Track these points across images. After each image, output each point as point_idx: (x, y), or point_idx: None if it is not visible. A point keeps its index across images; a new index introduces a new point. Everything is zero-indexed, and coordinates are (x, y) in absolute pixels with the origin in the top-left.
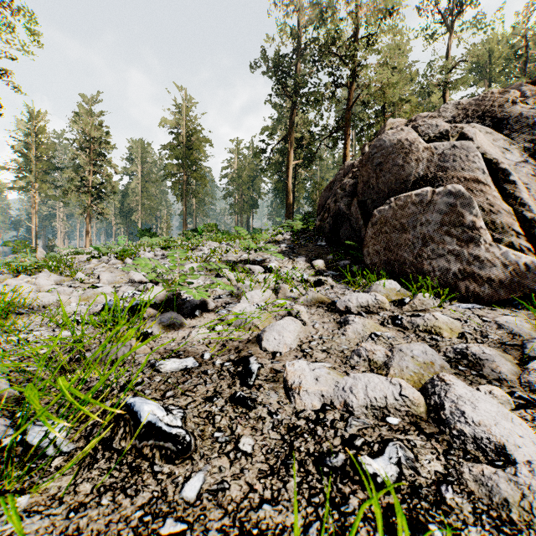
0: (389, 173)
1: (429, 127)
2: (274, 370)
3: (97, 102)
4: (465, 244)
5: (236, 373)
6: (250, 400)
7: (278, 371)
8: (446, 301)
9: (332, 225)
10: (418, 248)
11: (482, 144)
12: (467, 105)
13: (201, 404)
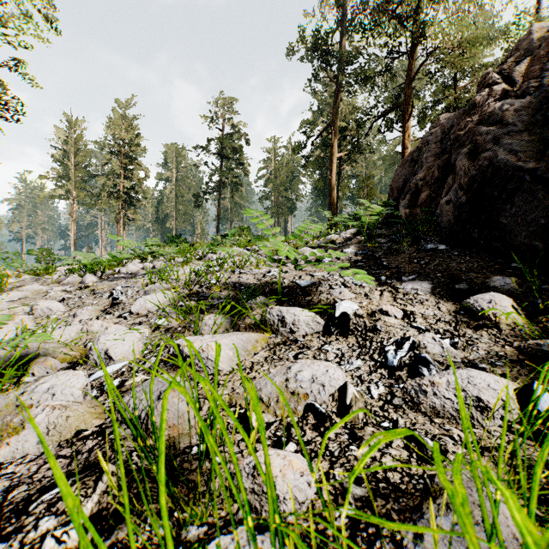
0: None
1: None
2: None
3: (131, 106)
4: None
5: None
6: None
7: None
8: None
9: (468, 205)
10: None
11: None
12: None
13: None
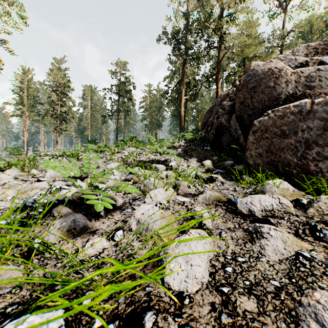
0: (262, 94)
1: (289, 61)
2: None
3: (63, 62)
4: None
5: None
6: None
7: None
8: None
9: (215, 135)
10: (301, 151)
11: None
12: (316, 45)
13: None
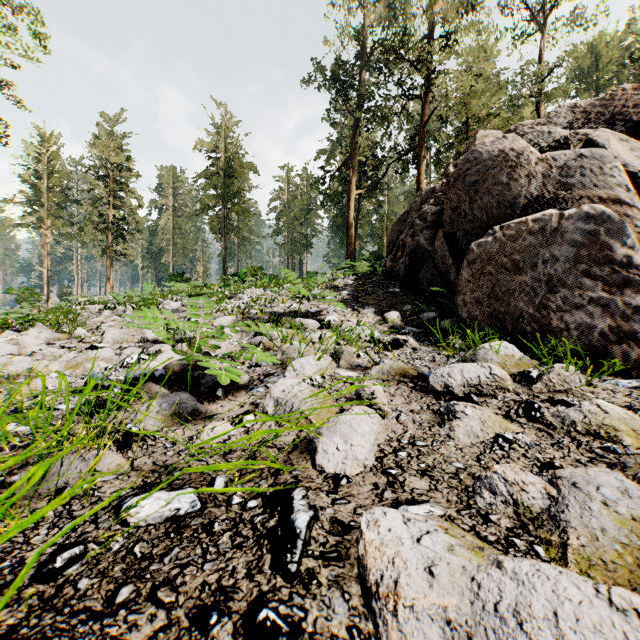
0: (488, 195)
1: (539, 135)
2: (338, 524)
3: (120, 122)
4: (616, 289)
5: (266, 531)
6: (288, 635)
7: (345, 525)
8: (591, 374)
9: (409, 266)
10: (541, 295)
11: (619, 153)
12: (588, 106)
13: (179, 639)
